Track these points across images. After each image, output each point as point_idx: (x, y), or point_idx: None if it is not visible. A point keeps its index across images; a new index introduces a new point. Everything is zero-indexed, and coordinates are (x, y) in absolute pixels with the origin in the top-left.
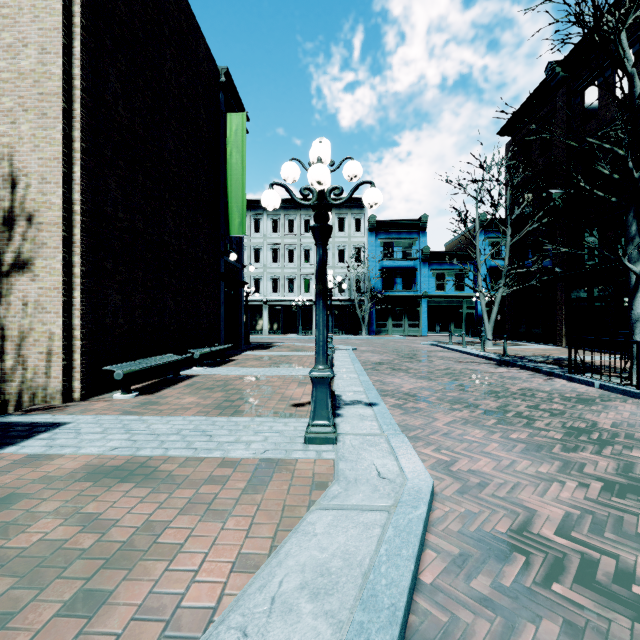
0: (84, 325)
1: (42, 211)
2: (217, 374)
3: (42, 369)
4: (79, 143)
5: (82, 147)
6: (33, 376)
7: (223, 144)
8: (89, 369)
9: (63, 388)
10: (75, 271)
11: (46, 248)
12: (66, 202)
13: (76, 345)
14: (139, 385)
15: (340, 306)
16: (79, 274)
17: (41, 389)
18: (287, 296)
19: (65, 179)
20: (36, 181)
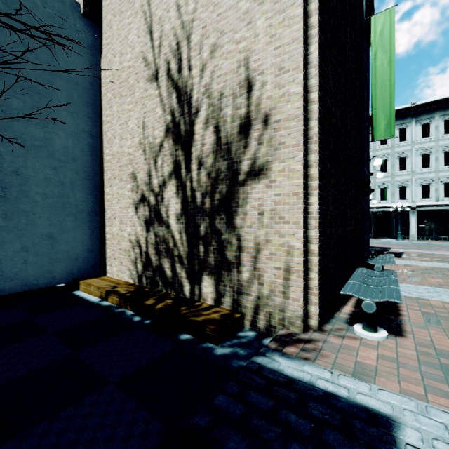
0: (318, 237)
1: (278, 107)
2: (423, 297)
3: (278, 287)
4: (316, 15)
5: (318, 20)
6: (269, 293)
7: (364, 51)
8: (320, 290)
9: (302, 313)
10: (311, 172)
11: (283, 148)
12: (304, 90)
13: (312, 261)
14: (348, 306)
15: (446, 211)
16: (316, 175)
17: (277, 309)
18: (379, 203)
19: (303, 62)
20: (272, 75)
